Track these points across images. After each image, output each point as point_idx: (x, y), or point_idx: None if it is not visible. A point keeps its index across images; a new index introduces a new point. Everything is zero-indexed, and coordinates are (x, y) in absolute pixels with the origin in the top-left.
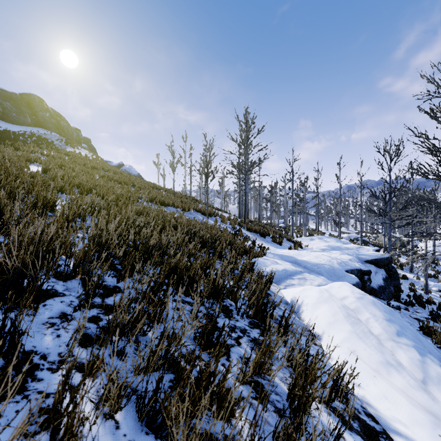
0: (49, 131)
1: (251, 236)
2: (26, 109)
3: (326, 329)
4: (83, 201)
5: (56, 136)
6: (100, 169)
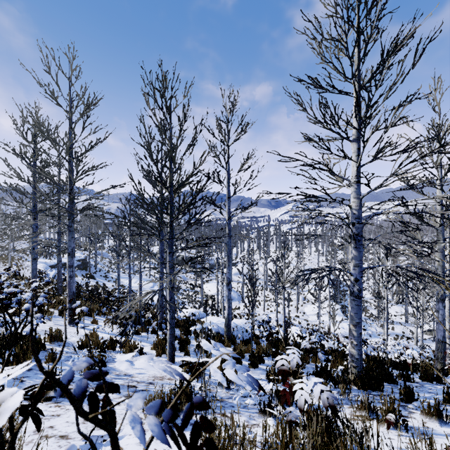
0: None
1: None
2: None
3: None
4: None
5: None
6: None
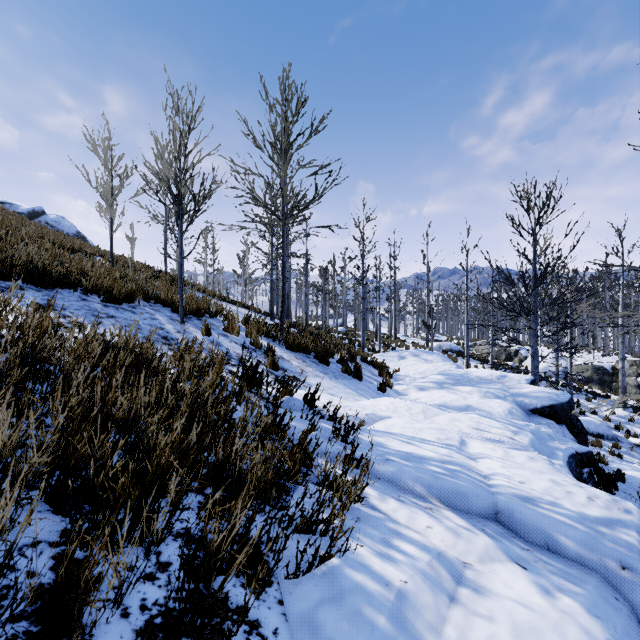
0: None
1: (298, 365)
2: None
3: None
4: None
5: None
6: None
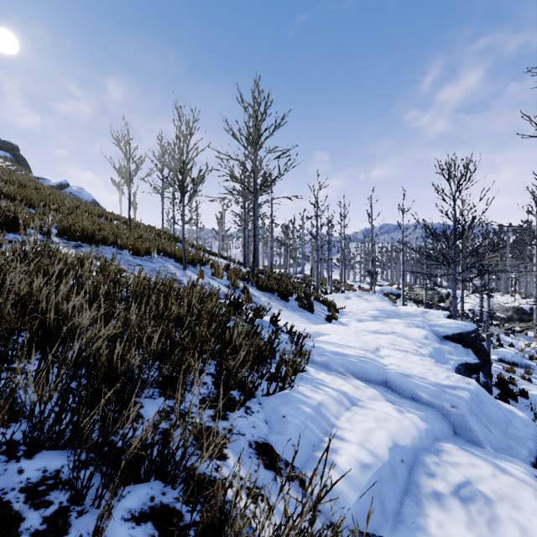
0: None
1: (266, 300)
2: None
3: None
4: None
5: None
6: None
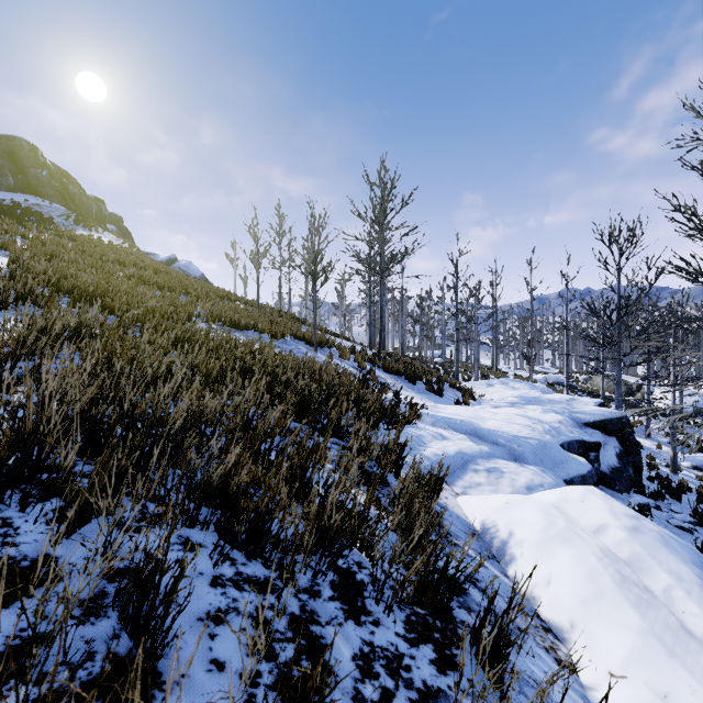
0: (47, 202)
1: (392, 382)
2: (6, 163)
3: (580, 616)
4: (68, 321)
5: (60, 210)
6: (131, 265)
